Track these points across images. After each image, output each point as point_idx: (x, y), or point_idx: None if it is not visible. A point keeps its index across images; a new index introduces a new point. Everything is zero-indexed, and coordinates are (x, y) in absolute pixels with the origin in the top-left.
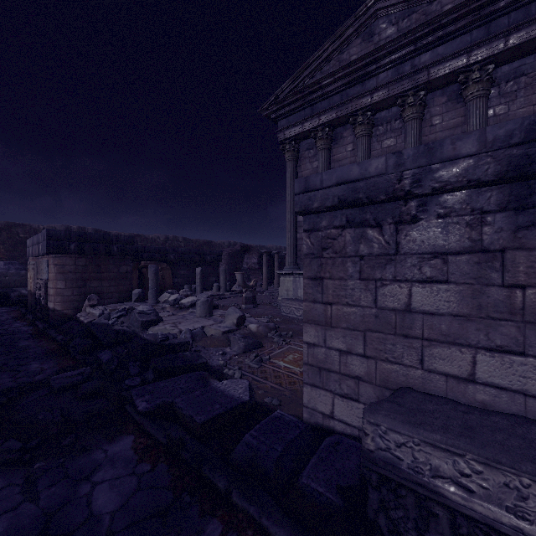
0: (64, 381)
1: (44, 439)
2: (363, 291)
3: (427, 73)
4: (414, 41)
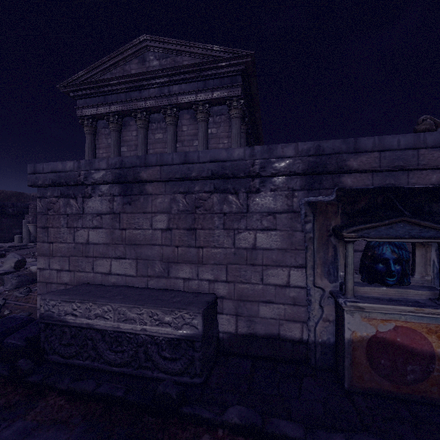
0: None
1: None
2: (68, 234)
3: (176, 98)
4: (168, 75)
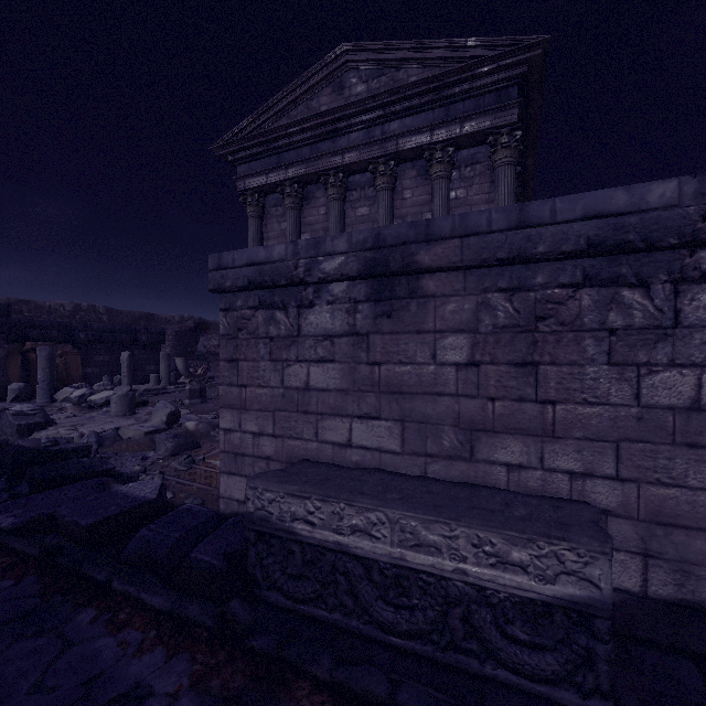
0: None
1: None
2: (272, 372)
3: (396, 143)
4: (383, 106)
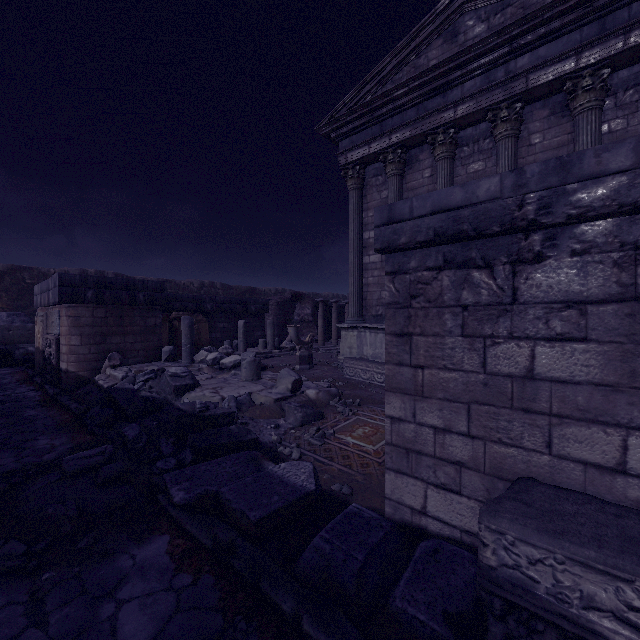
0: (80, 463)
1: (55, 539)
2: (466, 352)
3: (525, 80)
4: (509, 41)
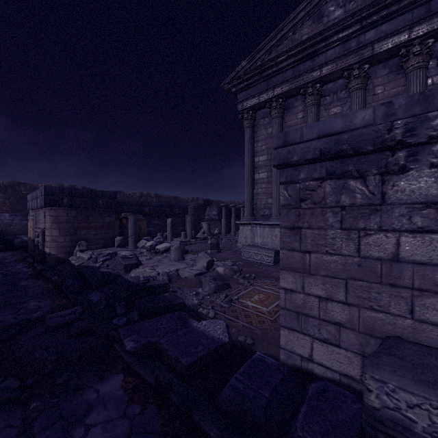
0: (59, 320)
1: (40, 376)
2: (344, 241)
3: (371, 48)
4: (360, 20)
